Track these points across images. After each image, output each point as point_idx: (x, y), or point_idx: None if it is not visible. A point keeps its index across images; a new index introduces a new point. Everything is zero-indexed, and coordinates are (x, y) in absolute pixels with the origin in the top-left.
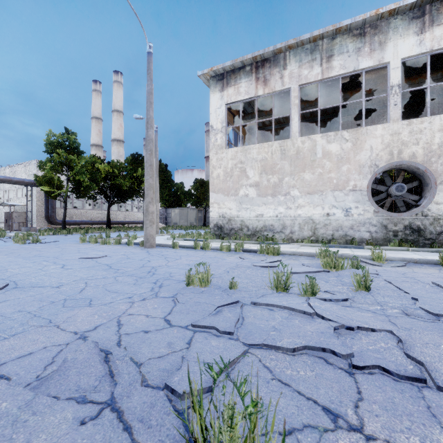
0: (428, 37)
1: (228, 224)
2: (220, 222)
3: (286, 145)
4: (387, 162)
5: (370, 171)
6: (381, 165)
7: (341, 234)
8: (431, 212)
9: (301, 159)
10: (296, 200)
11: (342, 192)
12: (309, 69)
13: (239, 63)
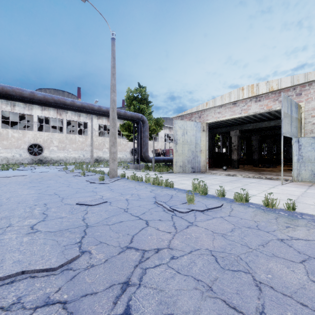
0: (44, 112)
1: None
2: None
3: None
4: (33, 142)
5: (28, 144)
6: (32, 142)
7: (19, 162)
8: (44, 156)
9: (2, 136)
10: (0, 150)
11: (19, 149)
12: (6, 106)
13: None
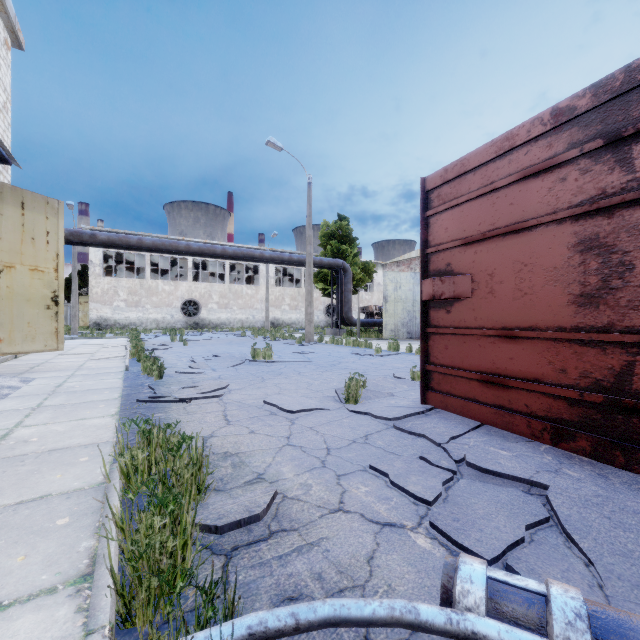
0: None
1: (105, 322)
2: (99, 321)
3: (143, 282)
4: (188, 297)
5: (182, 300)
6: (186, 298)
7: (170, 326)
8: (201, 317)
9: (151, 291)
10: (149, 310)
11: (171, 308)
12: None
13: (115, 231)
